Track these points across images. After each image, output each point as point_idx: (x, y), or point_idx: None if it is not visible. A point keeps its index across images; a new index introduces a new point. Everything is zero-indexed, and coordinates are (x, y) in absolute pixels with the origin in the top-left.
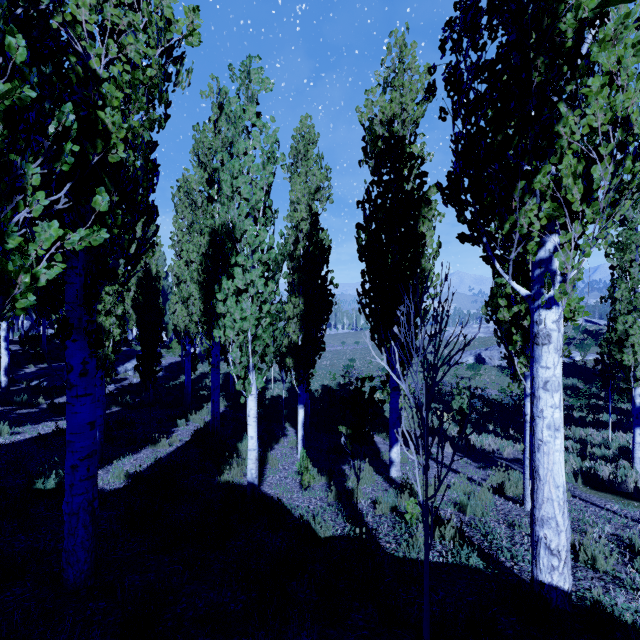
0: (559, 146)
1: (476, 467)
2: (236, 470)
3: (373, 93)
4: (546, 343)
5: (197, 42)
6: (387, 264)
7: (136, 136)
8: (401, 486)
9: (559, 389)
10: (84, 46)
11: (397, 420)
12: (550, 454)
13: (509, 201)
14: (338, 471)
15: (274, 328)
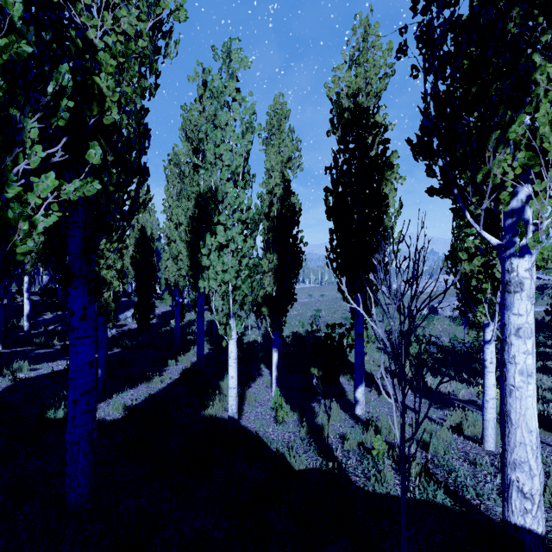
0: (535, 95)
1: (434, 407)
2: (218, 405)
3: (340, 70)
4: (518, 291)
5: (184, 16)
6: (352, 223)
7: (129, 102)
8: (366, 423)
9: (532, 336)
10: (84, 24)
11: (361, 363)
12: (522, 399)
13: (482, 151)
14: (308, 408)
15: (252, 280)
